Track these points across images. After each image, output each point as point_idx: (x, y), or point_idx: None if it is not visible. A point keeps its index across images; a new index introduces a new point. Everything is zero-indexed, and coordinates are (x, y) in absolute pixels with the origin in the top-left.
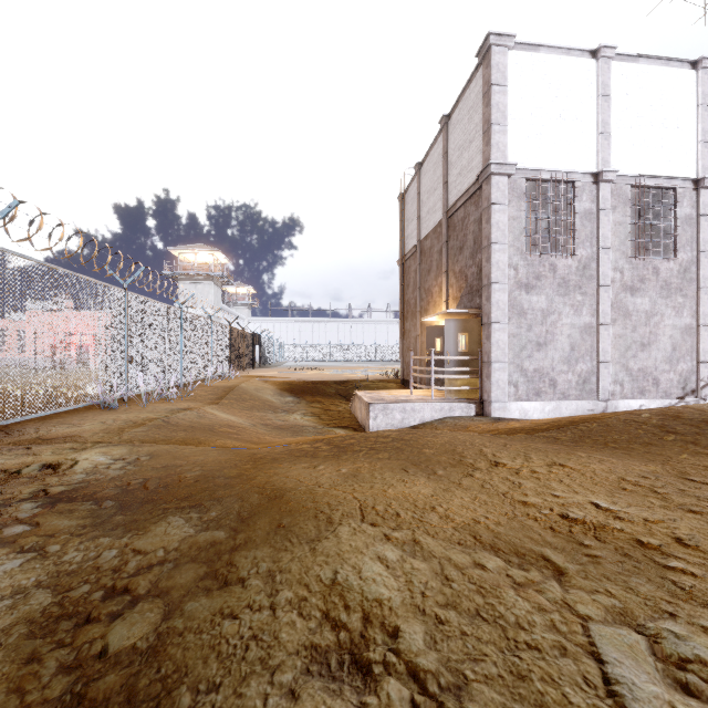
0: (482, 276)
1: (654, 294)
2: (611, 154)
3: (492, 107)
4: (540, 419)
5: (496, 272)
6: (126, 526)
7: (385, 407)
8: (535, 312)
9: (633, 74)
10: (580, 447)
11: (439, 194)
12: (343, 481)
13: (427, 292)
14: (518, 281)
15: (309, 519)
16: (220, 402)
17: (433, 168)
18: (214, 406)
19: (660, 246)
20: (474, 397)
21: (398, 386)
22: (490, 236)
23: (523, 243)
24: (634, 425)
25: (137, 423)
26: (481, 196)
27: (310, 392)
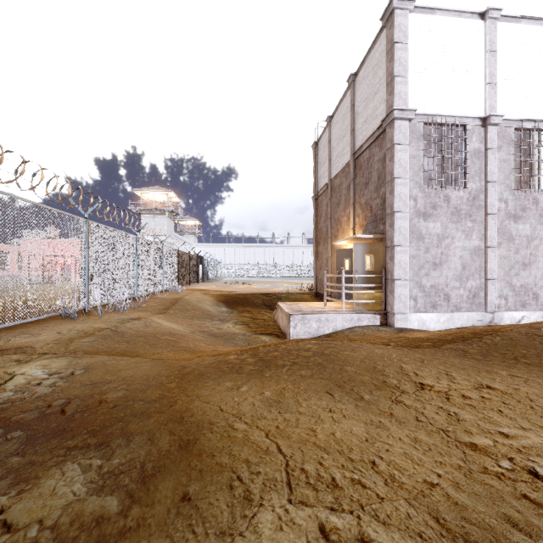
0: (386, 206)
1: (534, 221)
2: (497, 101)
3: (395, 62)
4: (442, 331)
5: (398, 203)
6: (17, 473)
7: (303, 318)
8: (432, 237)
9: (516, 33)
10: (491, 362)
11: (347, 140)
12: (266, 410)
13: (337, 221)
14: (417, 210)
15: (221, 487)
16: (167, 311)
17: (341, 119)
18: (160, 315)
19: (539, 180)
20: (378, 309)
21: (312, 298)
22: (393, 171)
23: (421, 178)
24: (537, 339)
25: (88, 333)
26: (385, 138)
27: (241, 302)
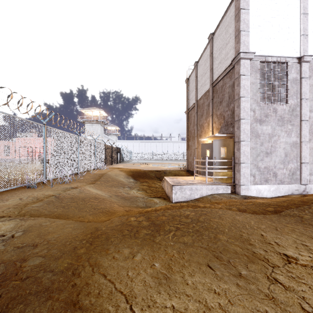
0: (234, 115)
1: None
2: (308, 46)
3: (241, 21)
4: (276, 199)
5: (243, 113)
6: None
7: (181, 187)
8: (265, 135)
9: None
10: None
11: (208, 75)
12: (156, 291)
13: (201, 126)
14: (255, 118)
15: None
16: (96, 182)
17: (204, 63)
18: (91, 185)
19: None
20: (229, 182)
21: (185, 173)
22: (240, 93)
23: (258, 97)
24: None
25: (39, 199)
26: (233, 72)
27: (142, 176)
